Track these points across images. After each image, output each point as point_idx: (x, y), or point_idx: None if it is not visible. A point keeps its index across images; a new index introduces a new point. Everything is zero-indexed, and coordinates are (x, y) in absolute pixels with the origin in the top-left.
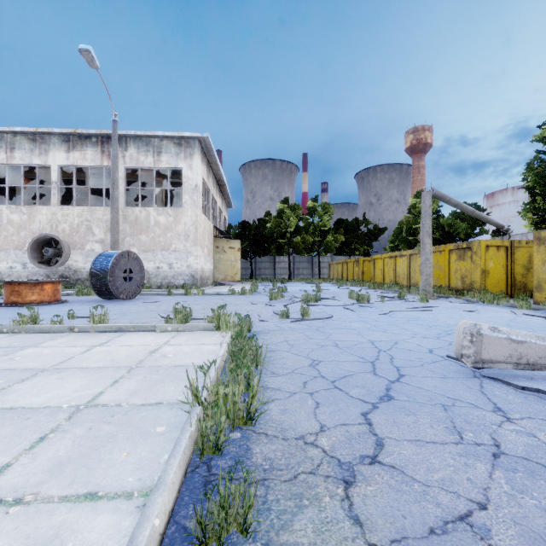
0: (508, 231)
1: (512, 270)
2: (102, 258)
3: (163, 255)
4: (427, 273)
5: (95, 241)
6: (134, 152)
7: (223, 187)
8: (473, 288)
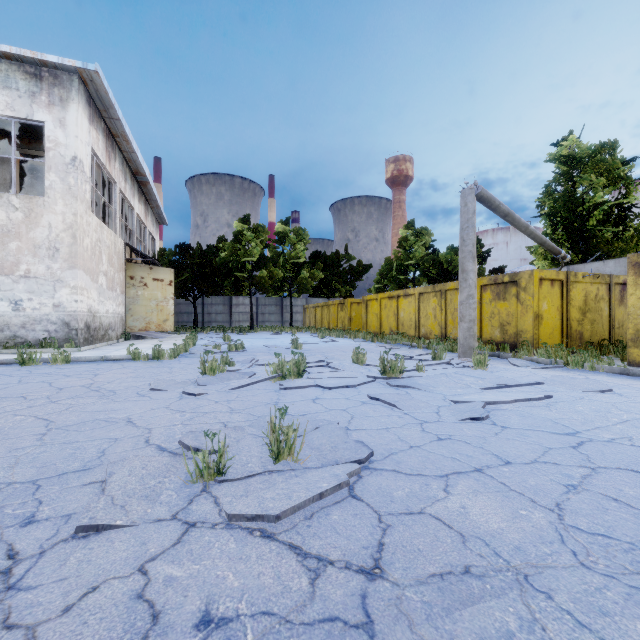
0: (565, 259)
1: (568, 315)
2: None
3: None
4: (471, 318)
5: None
6: None
7: (145, 186)
8: (520, 341)
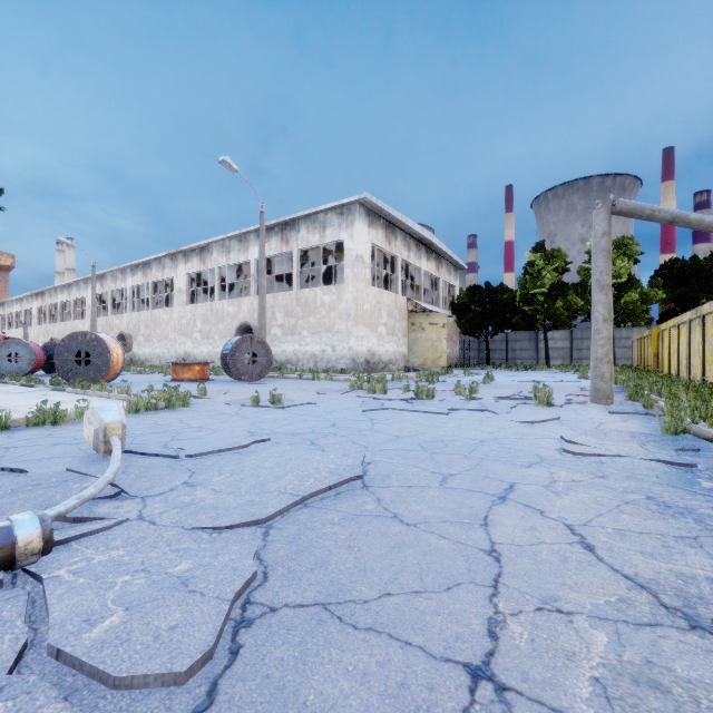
0: None
1: None
2: (229, 343)
3: (327, 337)
4: (597, 356)
5: (277, 326)
6: (304, 233)
7: (433, 246)
8: None
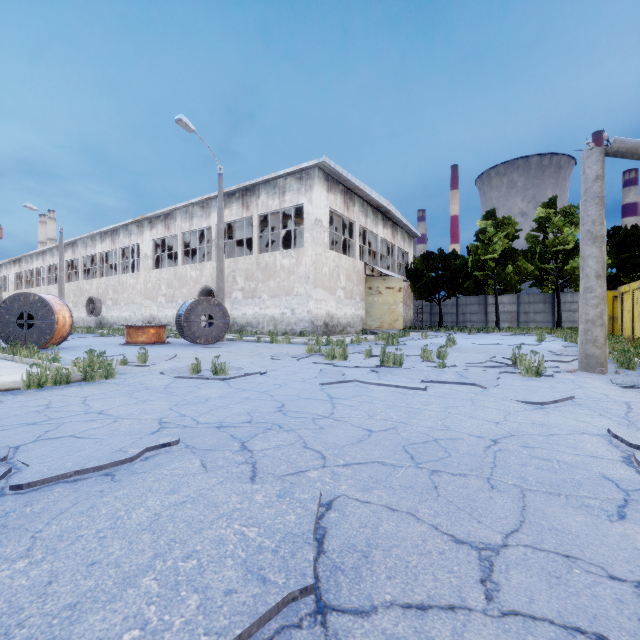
0: None
1: None
2: (184, 305)
3: (287, 300)
4: (588, 318)
5: (238, 290)
6: (264, 198)
7: (389, 214)
8: None
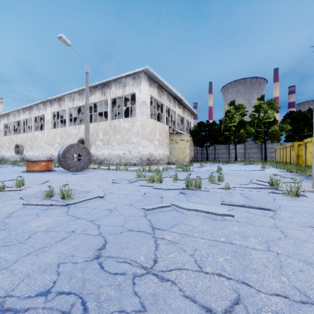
0: None
1: None
2: (63, 148)
3: (126, 146)
4: None
5: (99, 140)
6: (114, 89)
7: (181, 101)
8: None
